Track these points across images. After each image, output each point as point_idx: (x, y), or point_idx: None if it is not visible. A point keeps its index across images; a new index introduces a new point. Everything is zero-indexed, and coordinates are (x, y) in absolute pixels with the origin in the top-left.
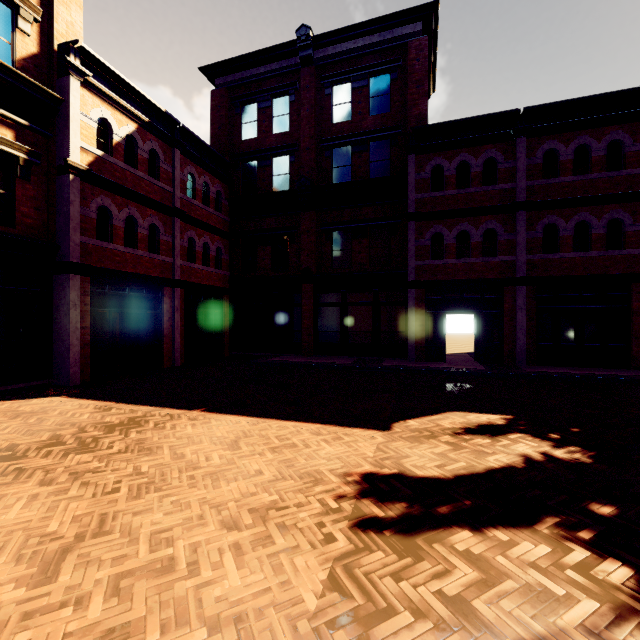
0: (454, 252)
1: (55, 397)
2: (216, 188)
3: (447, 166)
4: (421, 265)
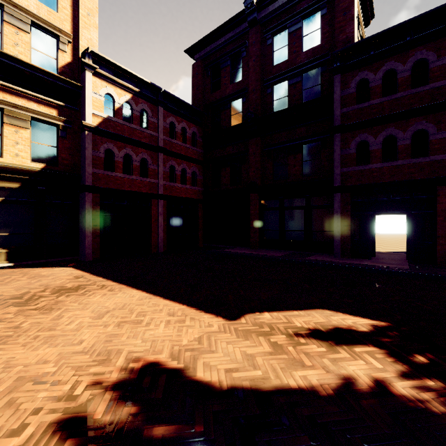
0: (379, 157)
1: (68, 267)
2: (192, 130)
3: (372, 78)
4: (346, 172)
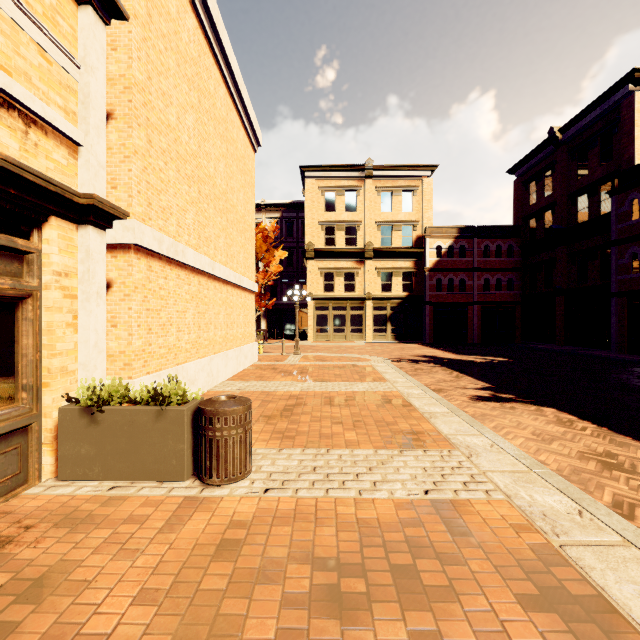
0: None
1: (417, 344)
2: (507, 244)
3: (639, 198)
4: (621, 279)
